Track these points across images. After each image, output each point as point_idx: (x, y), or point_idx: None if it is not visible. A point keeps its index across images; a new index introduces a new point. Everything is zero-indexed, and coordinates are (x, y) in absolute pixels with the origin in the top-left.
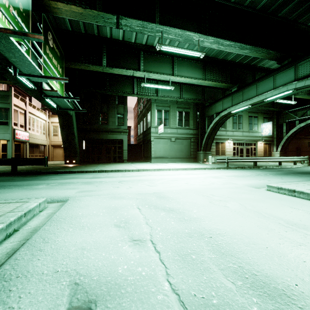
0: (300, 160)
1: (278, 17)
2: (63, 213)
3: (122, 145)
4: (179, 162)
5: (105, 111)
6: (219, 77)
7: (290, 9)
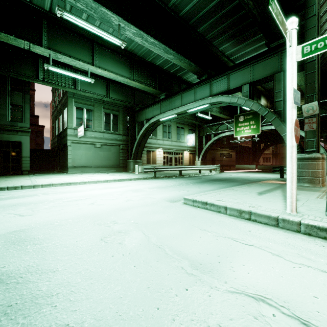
0: (214, 168)
1: (198, 33)
2: None
3: (20, 149)
4: (106, 171)
5: None
6: (147, 80)
7: (207, 28)
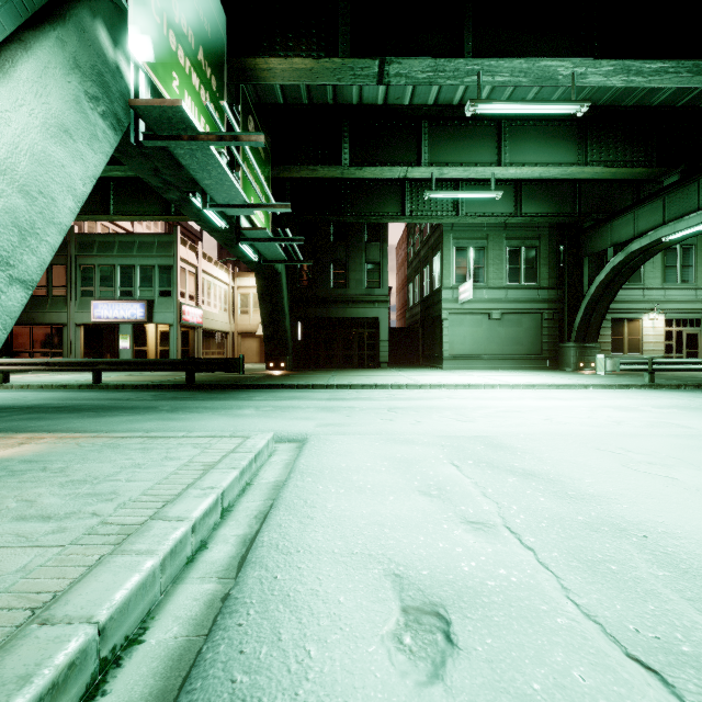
0: None
1: None
2: (313, 462)
3: (376, 329)
4: (511, 368)
5: (342, 259)
6: (624, 153)
7: None
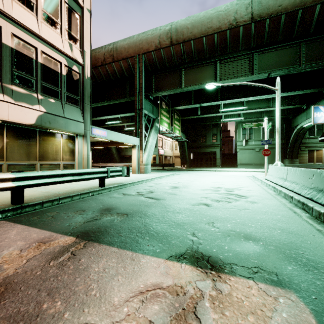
0: None
1: None
2: (179, 175)
3: (215, 155)
4: (263, 168)
5: (204, 134)
6: (286, 101)
7: None
